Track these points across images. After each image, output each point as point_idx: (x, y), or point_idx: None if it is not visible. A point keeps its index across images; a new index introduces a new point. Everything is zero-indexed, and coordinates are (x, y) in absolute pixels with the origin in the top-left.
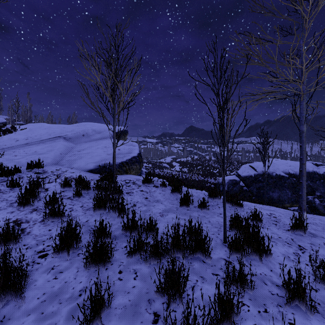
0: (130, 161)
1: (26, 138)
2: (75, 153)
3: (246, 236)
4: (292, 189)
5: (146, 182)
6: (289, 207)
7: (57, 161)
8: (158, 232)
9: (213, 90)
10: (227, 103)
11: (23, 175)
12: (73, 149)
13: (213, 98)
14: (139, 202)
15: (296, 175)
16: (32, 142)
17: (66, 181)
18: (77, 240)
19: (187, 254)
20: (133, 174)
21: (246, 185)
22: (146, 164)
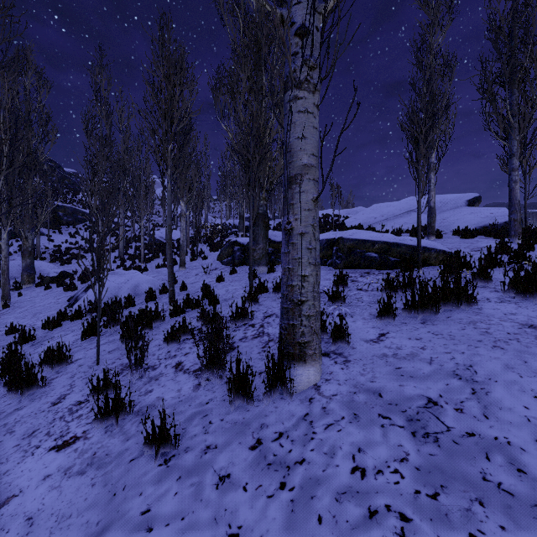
0: None
1: (381, 215)
2: (441, 221)
3: None
4: None
5: None
6: None
7: None
8: None
9: None
10: None
11: None
12: None
13: None
14: None
15: None
16: (389, 218)
17: (475, 230)
18: None
19: None
20: None
21: None
22: None
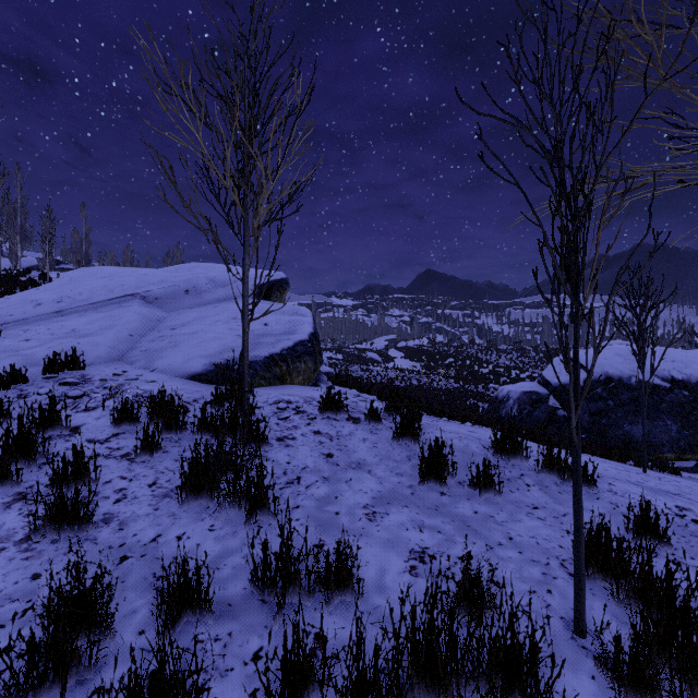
0: (292, 352)
1: (59, 299)
2: (165, 332)
3: (660, 625)
4: (680, 418)
5: (329, 407)
6: (674, 461)
7: (121, 353)
8: (362, 591)
9: (539, 140)
10: (598, 176)
11: (31, 389)
12: (161, 323)
13: (540, 167)
14: (310, 470)
15: (691, 385)
16: (71, 308)
17: (125, 407)
18: (93, 640)
19: (464, 697)
20: (299, 384)
21: (563, 405)
22: (331, 354)
